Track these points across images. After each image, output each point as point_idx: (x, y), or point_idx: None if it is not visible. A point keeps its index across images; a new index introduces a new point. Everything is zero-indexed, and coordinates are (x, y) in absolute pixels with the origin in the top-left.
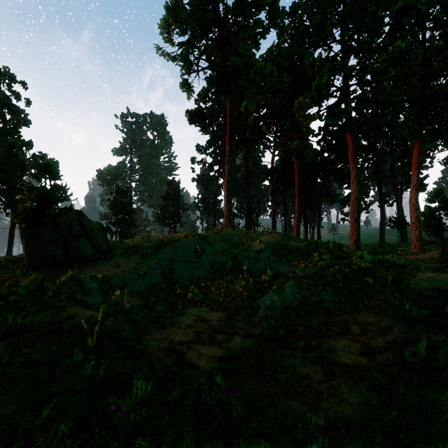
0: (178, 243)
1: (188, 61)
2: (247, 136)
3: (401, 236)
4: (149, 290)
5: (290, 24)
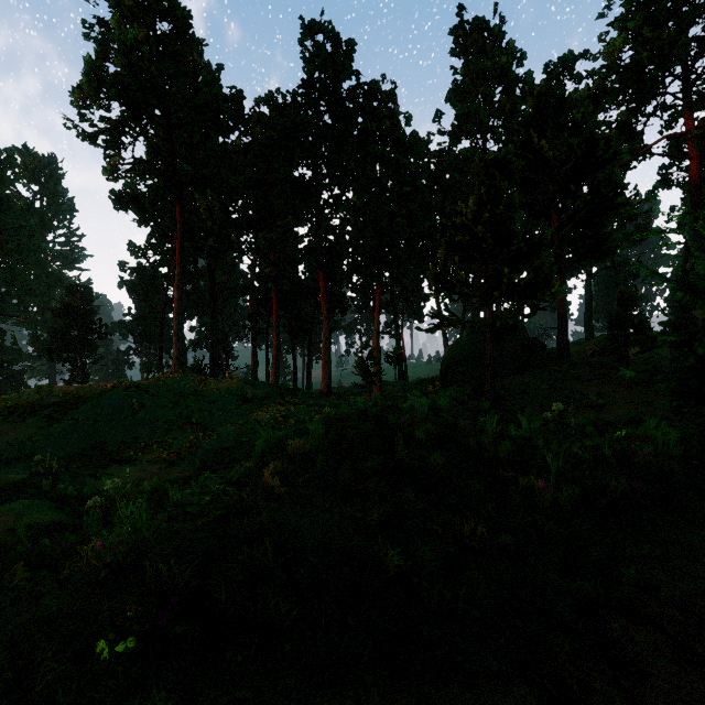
0: (104, 397)
1: (118, 146)
2: (210, 243)
3: (400, 372)
4: (65, 458)
5: (266, 116)
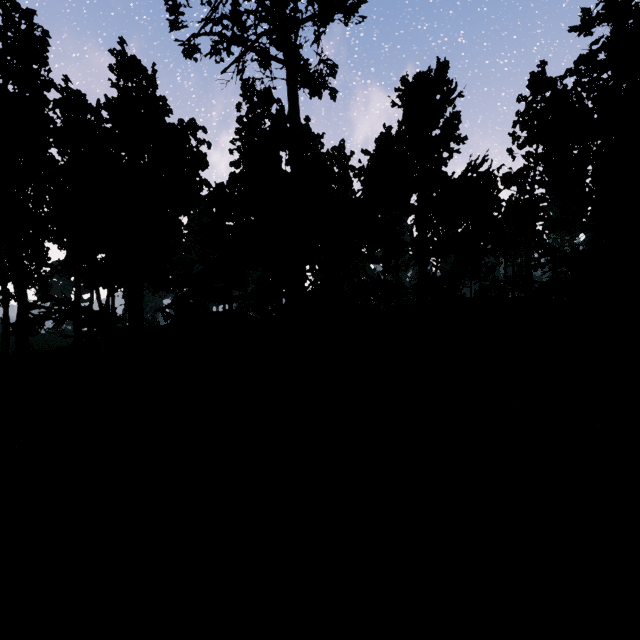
0: None
1: None
2: None
3: None
4: None
5: None
